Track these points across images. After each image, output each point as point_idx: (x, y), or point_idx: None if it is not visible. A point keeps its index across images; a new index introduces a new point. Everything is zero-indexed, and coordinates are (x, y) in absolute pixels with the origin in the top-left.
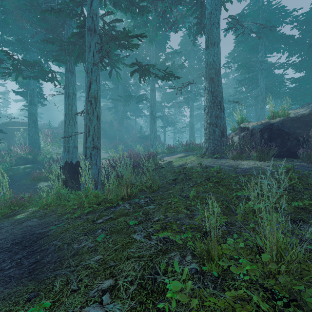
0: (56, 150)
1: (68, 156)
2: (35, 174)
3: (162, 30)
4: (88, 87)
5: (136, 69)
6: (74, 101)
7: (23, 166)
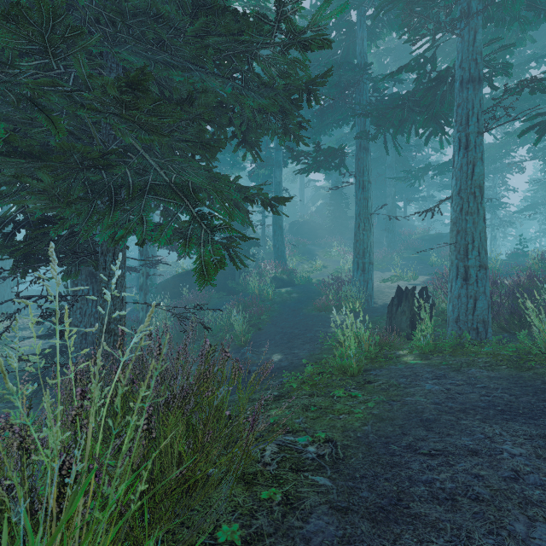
0: (299, 266)
1: (364, 277)
2: (322, 302)
3: (536, 29)
4: (470, 172)
5: (538, 122)
6: (369, 192)
7: (283, 290)
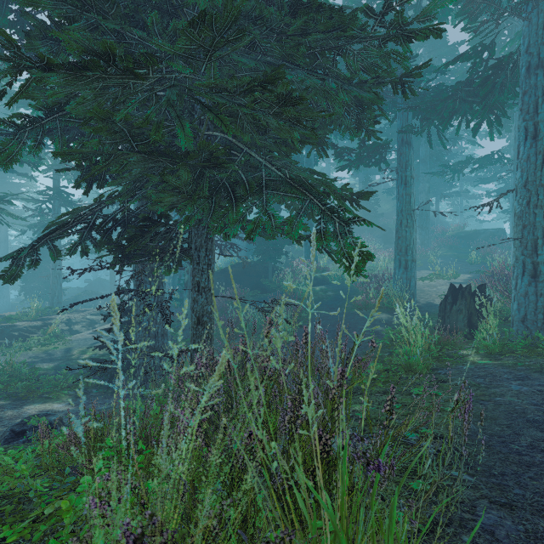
0: (330, 265)
1: (406, 275)
2: (362, 300)
3: None
4: (540, 163)
5: None
6: (412, 188)
7: (317, 288)
